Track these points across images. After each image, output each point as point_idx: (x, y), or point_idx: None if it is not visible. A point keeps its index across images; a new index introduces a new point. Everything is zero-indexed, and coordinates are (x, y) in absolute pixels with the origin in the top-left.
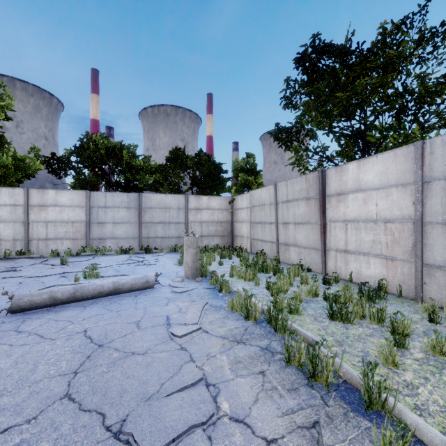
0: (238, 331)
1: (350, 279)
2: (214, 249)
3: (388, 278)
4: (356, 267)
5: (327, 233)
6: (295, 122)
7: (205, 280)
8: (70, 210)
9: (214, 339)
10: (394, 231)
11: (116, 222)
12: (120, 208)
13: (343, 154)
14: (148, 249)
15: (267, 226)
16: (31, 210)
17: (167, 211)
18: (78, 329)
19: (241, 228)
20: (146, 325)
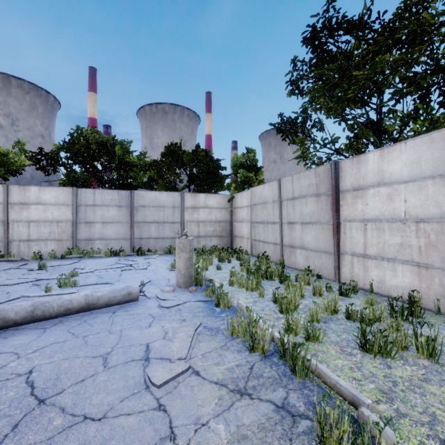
0: (241, 372)
1: (371, 289)
2: (212, 251)
3: (421, 289)
4: (378, 274)
5: (341, 235)
6: (300, 111)
7: (200, 290)
8: (54, 208)
9: (208, 387)
10: (430, 232)
11: (106, 222)
12: (110, 206)
13: (354, 146)
14: (140, 251)
15: (269, 226)
16: (11, 209)
17: (161, 210)
18: (21, 369)
19: (241, 228)
20: (116, 361)
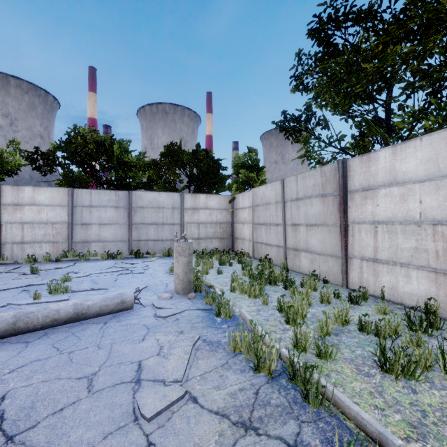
0: (245, 398)
1: (382, 296)
2: (212, 254)
3: (439, 298)
4: (390, 280)
5: (349, 237)
6: (304, 109)
7: (200, 296)
8: (49, 209)
9: (207, 418)
10: None
11: (103, 223)
12: (107, 207)
13: (360, 145)
14: (139, 254)
15: (272, 228)
16: (4, 210)
17: (160, 211)
18: None
19: (242, 230)
20: (103, 384)
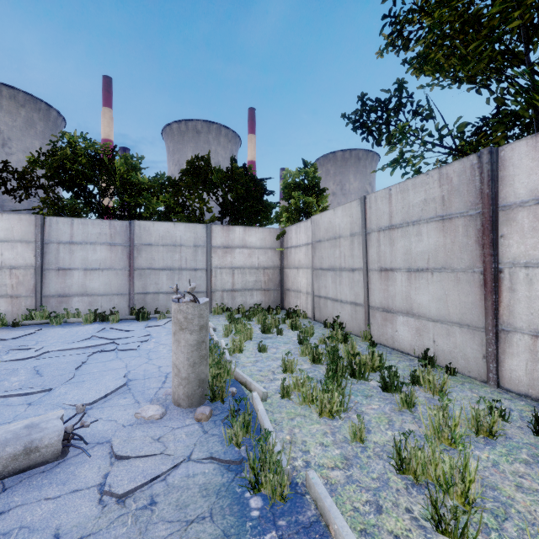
0: None
1: None
2: (252, 313)
3: None
4: None
5: (504, 293)
6: (395, 89)
7: (220, 414)
8: (5, 247)
9: None
10: None
11: (90, 268)
12: (97, 244)
13: (485, 143)
14: (142, 314)
15: (345, 275)
16: None
17: (177, 250)
18: None
19: (296, 278)
20: None
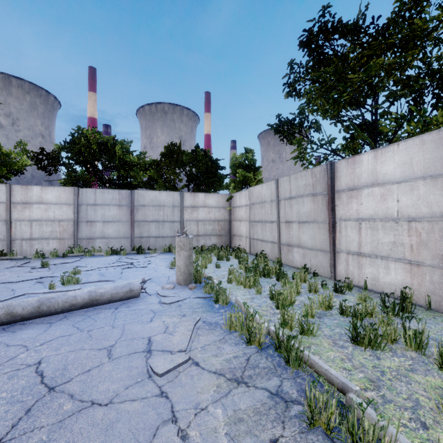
0: (238, 362)
1: (365, 286)
2: (211, 250)
3: (413, 286)
4: (372, 272)
5: (337, 233)
6: (297, 113)
7: (200, 287)
8: (56, 207)
9: (207, 376)
10: (421, 231)
11: (107, 221)
12: (110, 205)
13: (350, 147)
14: (141, 250)
15: (267, 225)
16: (14, 208)
17: (161, 209)
18: (30, 360)
19: (239, 227)
20: (120, 353)
